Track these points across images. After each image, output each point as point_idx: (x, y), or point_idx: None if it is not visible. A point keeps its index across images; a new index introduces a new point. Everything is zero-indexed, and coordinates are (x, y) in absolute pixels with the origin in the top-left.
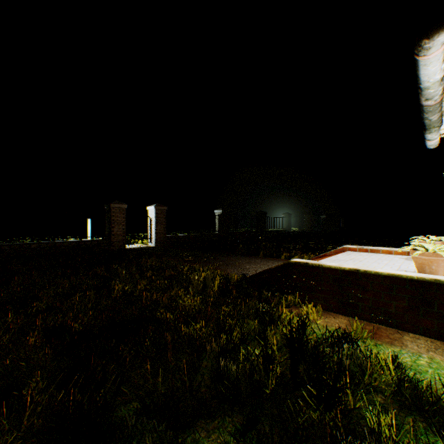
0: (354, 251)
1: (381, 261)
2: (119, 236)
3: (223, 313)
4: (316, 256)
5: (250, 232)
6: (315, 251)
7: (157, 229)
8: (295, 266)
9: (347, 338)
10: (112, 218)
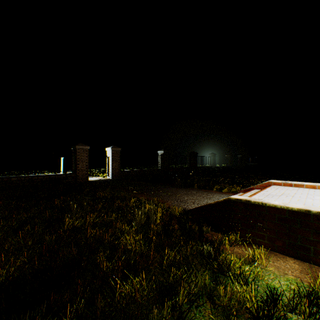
0: (278, 185)
1: (313, 197)
2: (83, 171)
3: (166, 256)
4: (244, 189)
5: (185, 167)
6: (239, 184)
7: (113, 166)
8: (235, 203)
9: (316, 300)
10: (77, 157)
